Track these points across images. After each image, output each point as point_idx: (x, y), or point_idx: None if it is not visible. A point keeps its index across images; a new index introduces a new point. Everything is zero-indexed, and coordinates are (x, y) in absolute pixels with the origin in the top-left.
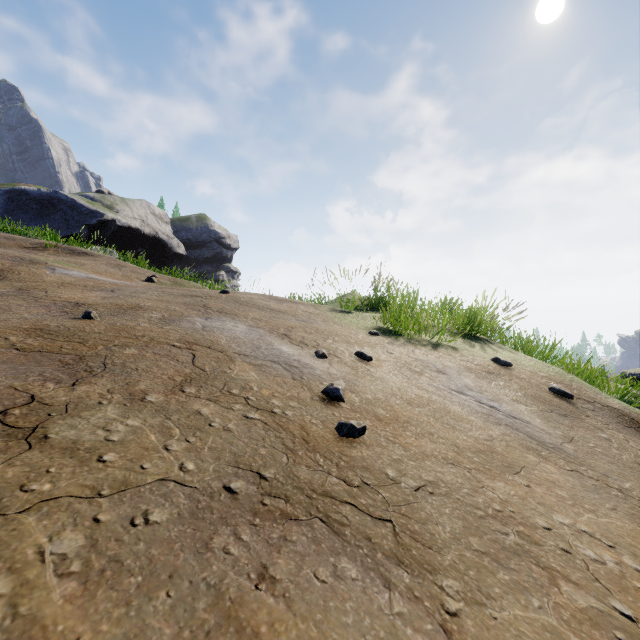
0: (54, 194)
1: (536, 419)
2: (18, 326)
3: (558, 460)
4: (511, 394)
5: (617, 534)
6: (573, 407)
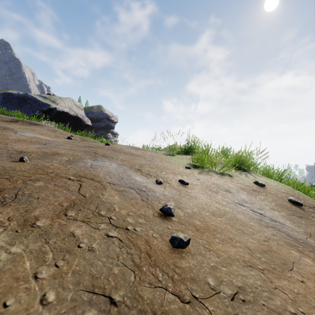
0: (26, 95)
1: (287, 221)
2: None
3: (310, 253)
4: (269, 204)
5: None
6: (303, 211)
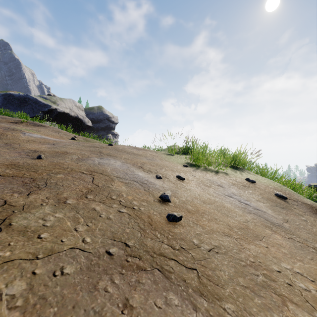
0: (26, 96)
1: (269, 210)
2: (2, 163)
3: (281, 232)
4: (255, 197)
5: (315, 273)
6: (287, 203)
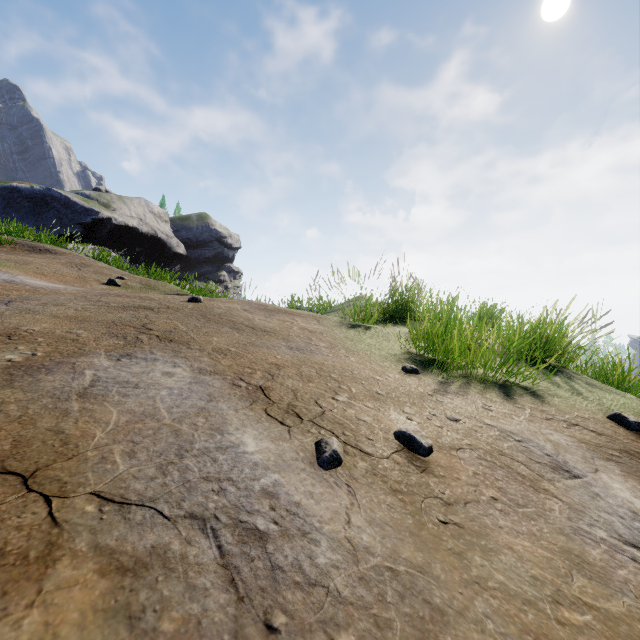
0: (47, 191)
1: None
2: None
3: None
4: None
5: None
6: None
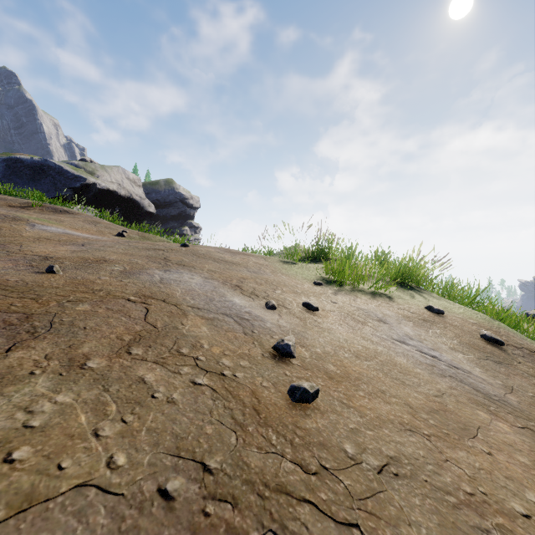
0: (44, 162)
1: (475, 368)
2: None
3: (507, 415)
4: (448, 342)
5: None
6: (505, 354)
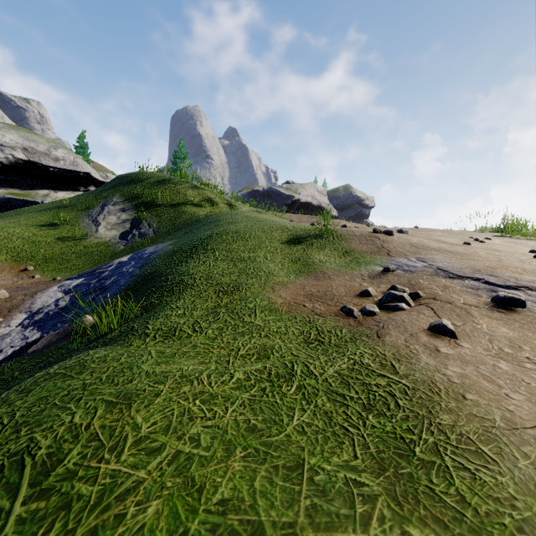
0: (270, 189)
1: None
2: None
3: None
4: None
5: None
6: None
